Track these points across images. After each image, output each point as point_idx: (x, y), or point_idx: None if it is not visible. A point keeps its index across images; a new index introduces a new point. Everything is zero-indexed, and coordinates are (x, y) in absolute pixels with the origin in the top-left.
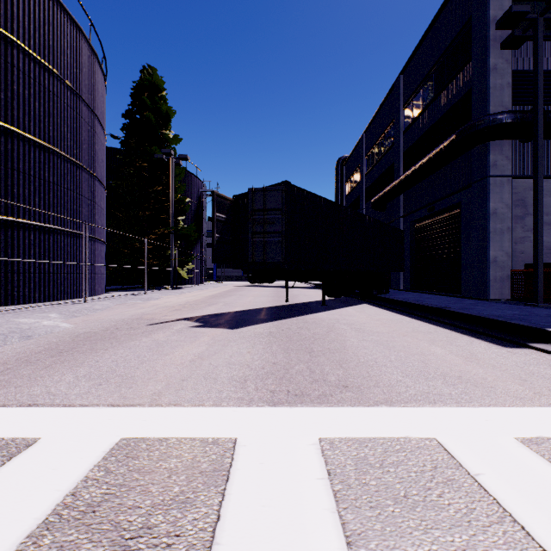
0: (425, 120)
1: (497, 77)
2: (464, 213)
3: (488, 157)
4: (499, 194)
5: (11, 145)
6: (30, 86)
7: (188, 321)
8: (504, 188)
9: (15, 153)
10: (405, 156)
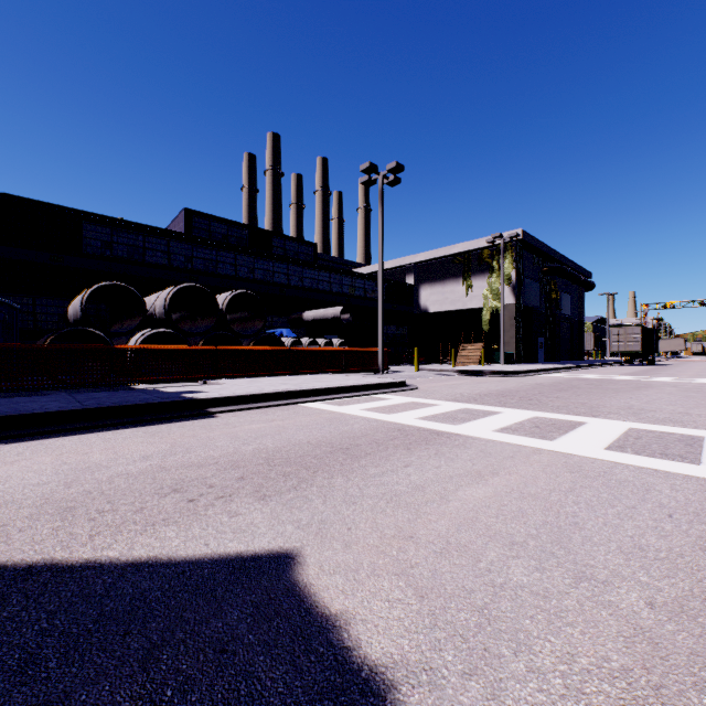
0: None
1: None
2: None
3: None
4: None
5: None
6: None
7: None
8: None
9: None
10: None
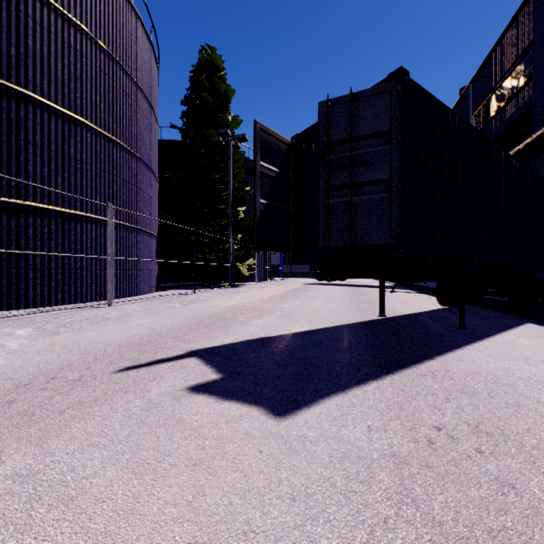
0: None
1: None
2: None
3: None
4: None
5: (25, 112)
6: (50, 42)
7: (200, 362)
8: None
9: (29, 123)
10: None
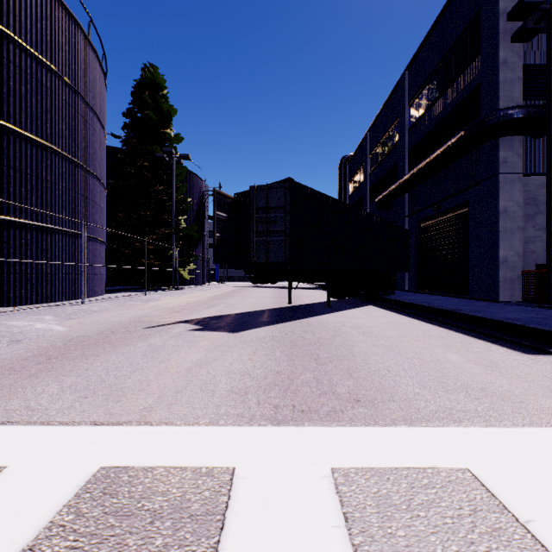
0: (431, 117)
1: (507, 71)
2: (472, 212)
3: (498, 153)
4: (510, 192)
5: (7, 142)
6: (27, 82)
7: (188, 324)
8: (515, 185)
9: (11, 151)
10: (410, 154)
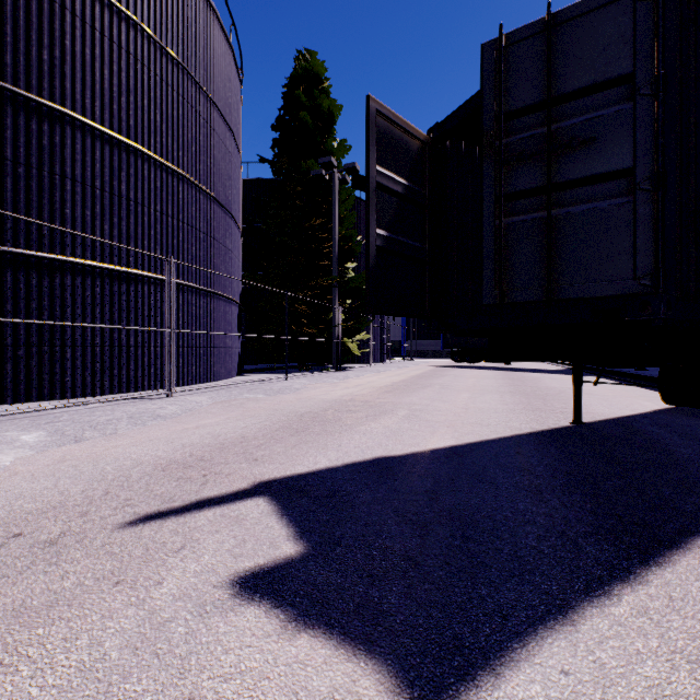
0: None
1: None
2: None
3: None
4: None
5: (60, 136)
6: (94, 43)
7: (271, 509)
8: None
9: (66, 150)
10: None
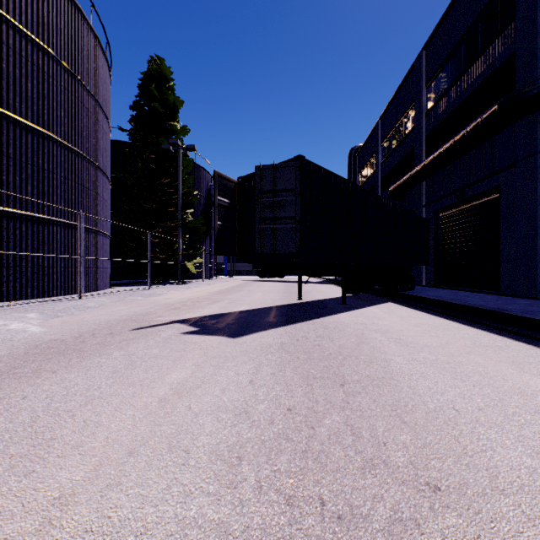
0: (453, 96)
1: None
2: (504, 198)
3: (538, 129)
4: None
5: None
6: (21, 65)
7: (183, 324)
8: None
9: (3, 137)
10: (427, 139)
